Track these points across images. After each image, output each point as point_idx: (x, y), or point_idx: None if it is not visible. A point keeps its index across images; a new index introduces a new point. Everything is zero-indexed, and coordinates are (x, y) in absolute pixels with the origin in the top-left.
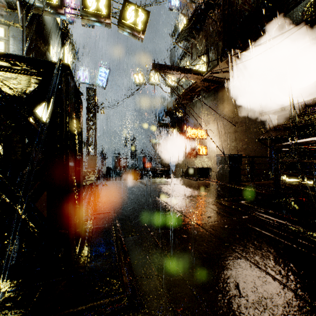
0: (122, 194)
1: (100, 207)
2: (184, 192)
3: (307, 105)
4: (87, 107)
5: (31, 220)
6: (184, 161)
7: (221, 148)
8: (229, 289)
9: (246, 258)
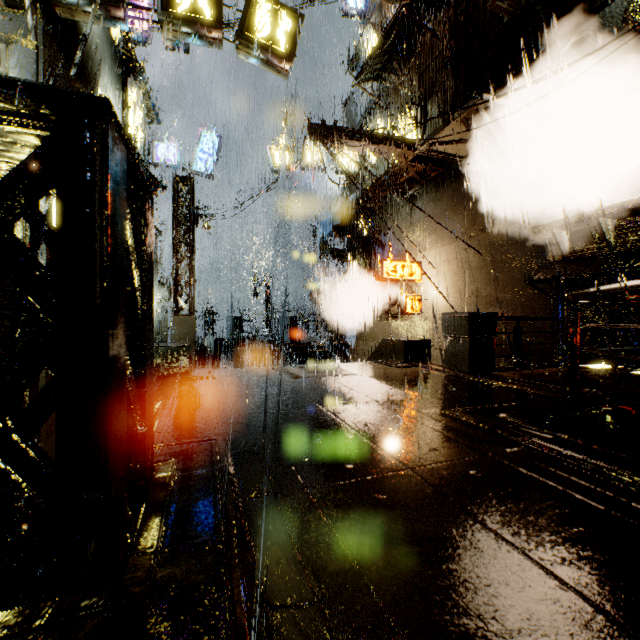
0: (244, 397)
1: (197, 426)
2: (377, 394)
3: (635, 209)
4: (175, 216)
5: (18, 469)
6: (375, 327)
7: (451, 300)
8: (494, 639)
9: (525, 555)
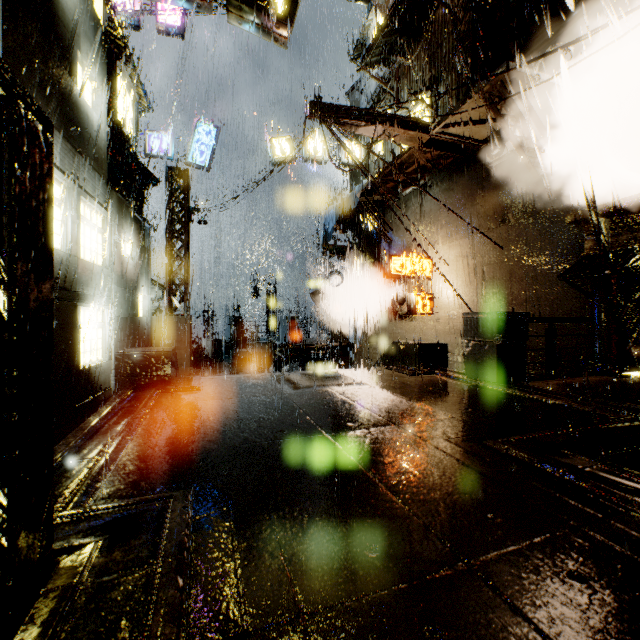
0: (229, 417)
1: (156, 467)
2: (393, 412)
3: None
4: (169, 210)
5: None
6: (381, 328)
7: (466, 298)
8: None
9: None
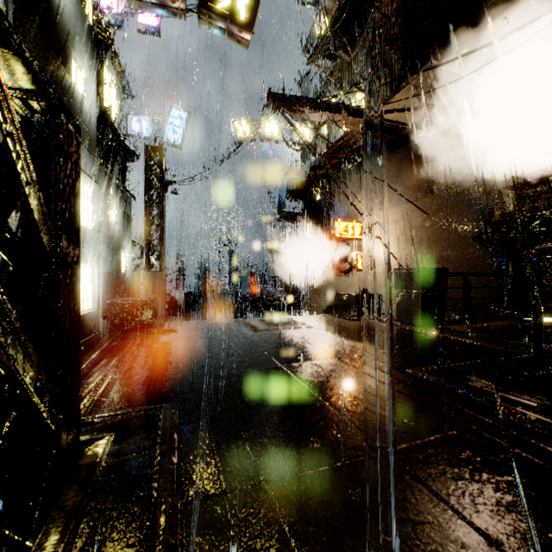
0: (202, 352)
1: (147, 388)
2: (335, 349)
3: None
4: (147, 182)
5: None
6: (327, 282)
7: (398, 257)
8: None
9: None
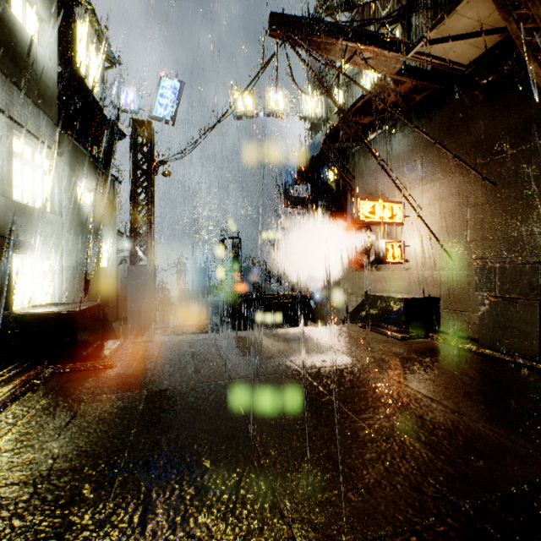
0: (107, 456)
1: None
2: (426, 443)
3: None
4: (133, 161)
5: None
6: (343, 278)
7: (445, 245)
8: None
9: None
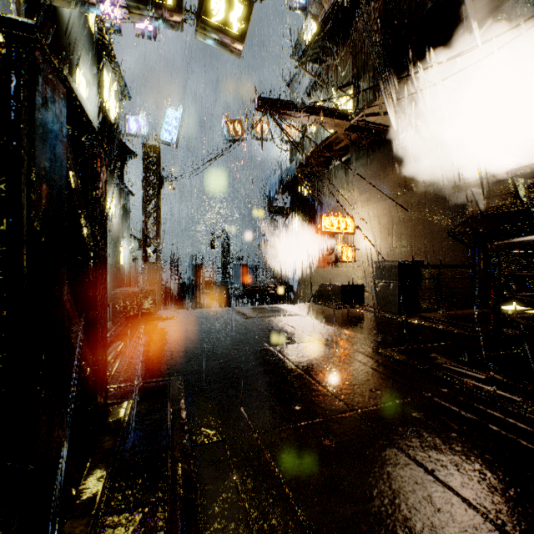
0: (200, 336)
1: (155, 365)
2: (319, 333)
3: None
4: (144, 178)
5: None
6: (315, 273)
7: (380, 250)
8: None
9: (484, 516)
